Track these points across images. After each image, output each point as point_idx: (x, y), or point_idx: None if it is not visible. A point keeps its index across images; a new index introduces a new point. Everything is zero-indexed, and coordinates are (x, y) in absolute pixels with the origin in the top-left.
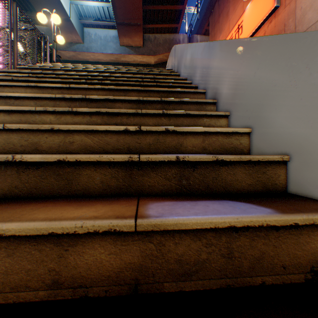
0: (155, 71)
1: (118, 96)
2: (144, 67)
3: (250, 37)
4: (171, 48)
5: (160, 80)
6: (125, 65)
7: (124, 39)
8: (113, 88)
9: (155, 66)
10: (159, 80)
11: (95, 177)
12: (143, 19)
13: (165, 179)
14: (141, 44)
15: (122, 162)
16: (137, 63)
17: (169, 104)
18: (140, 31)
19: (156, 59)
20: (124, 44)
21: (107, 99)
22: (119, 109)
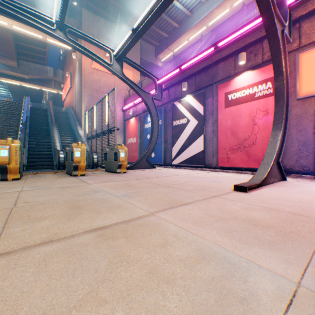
0: (16, 105)
1: (2, 116)
2: (20, 80)
3: (69, 91)
4: (41, 74)
5: (14, 112)
6: (3, 75)
7: (2, 61)
8: (1, 114)
9: (30, 81)
10: (14, 112)
11: (1, 125)
12: (18, 53)
13: (8, 126)
14: (17, 66)
15: (4, 125)
16: (14, 76)
17: (13, 119)
18: (16, 61)
19: (30, 77)
20: (2, 63)
21: (0, 117)
22: (3, 118)
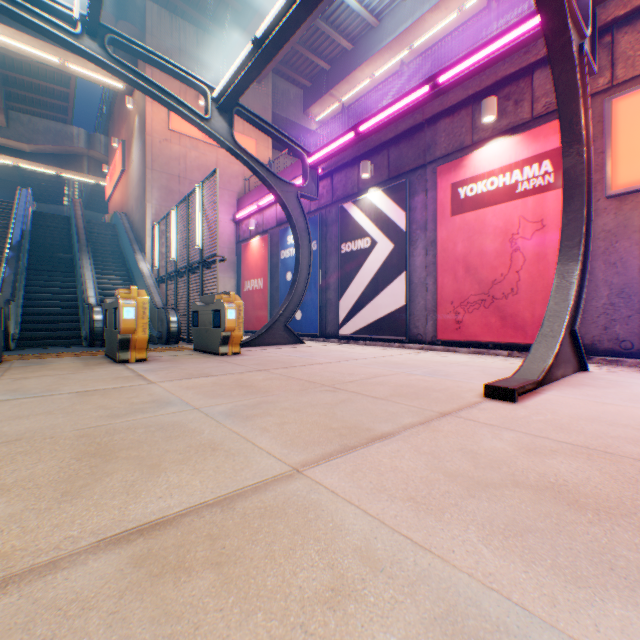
0: None
1: None
2: (13, 153)
3: (120, 179)
4: (60, 141)
5: None
6: None
7: None
8: None
9: (35, 156)
10: None
11: None
12: (9, 95)
13: None
14: (5, 124)
15: None
16: None
17: None
18: (2, 113)
19: (35, 149)
20: None
21: None
22: None
